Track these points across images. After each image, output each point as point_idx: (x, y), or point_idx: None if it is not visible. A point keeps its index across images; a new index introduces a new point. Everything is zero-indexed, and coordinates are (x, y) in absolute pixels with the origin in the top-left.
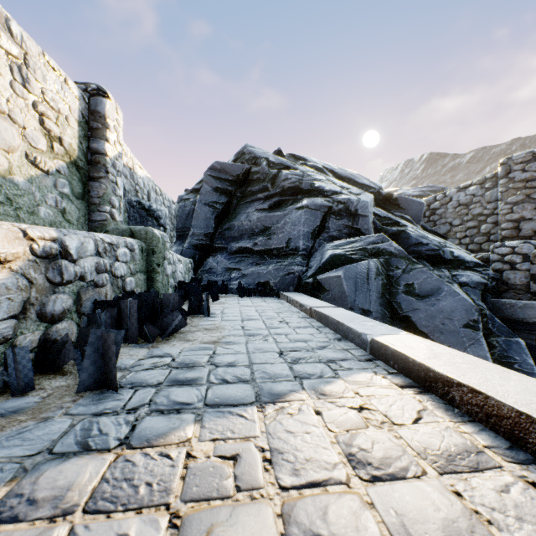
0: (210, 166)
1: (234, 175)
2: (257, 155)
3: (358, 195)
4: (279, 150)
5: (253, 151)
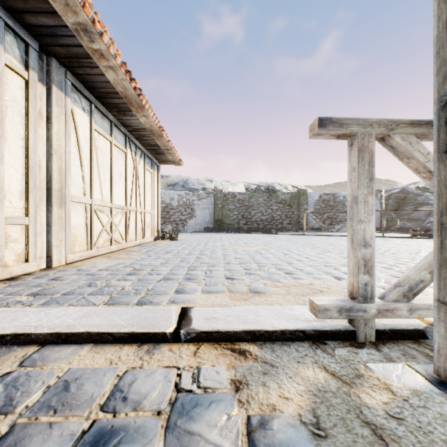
0: (392, 196)
1: (400, 198)
2: (409, 191)
3: None
4: (417, 186)
5: (407, 190)
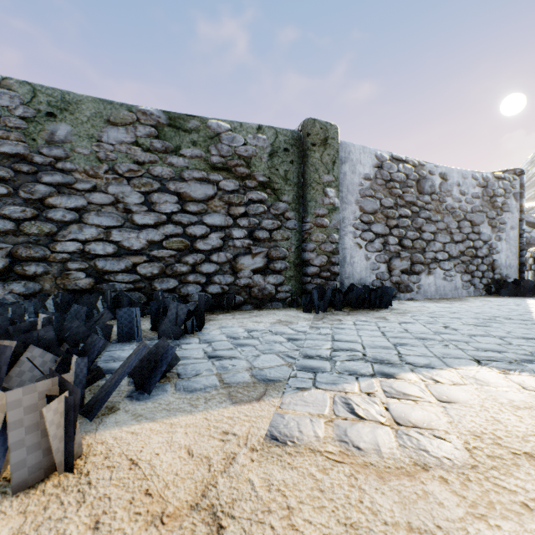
0: None
1: None
2: None
3: (529, 233)
4: None
5: None
